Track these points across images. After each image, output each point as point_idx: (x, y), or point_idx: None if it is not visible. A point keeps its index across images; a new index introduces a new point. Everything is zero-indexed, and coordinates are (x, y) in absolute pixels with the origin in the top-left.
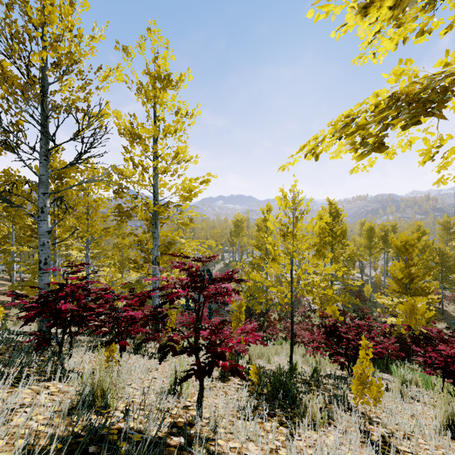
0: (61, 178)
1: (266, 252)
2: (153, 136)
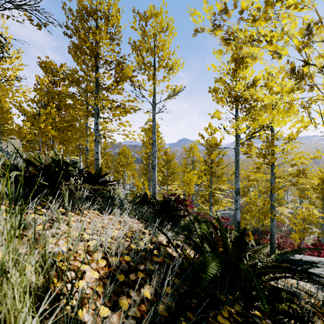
0: (170, 161)
1: None
2: (211, 164)
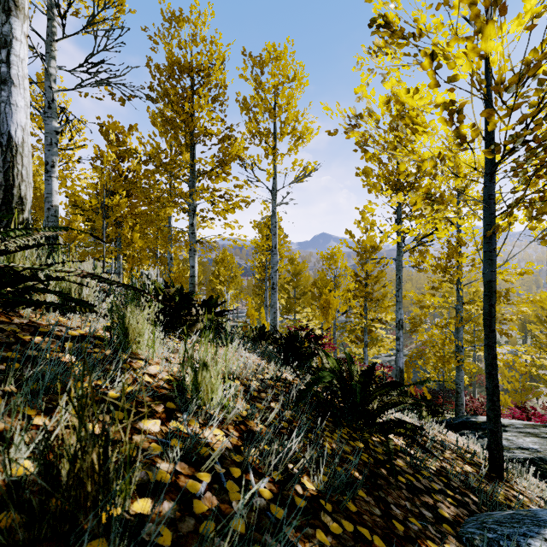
0: (299, 274)
1: (473, 334)
2: (365, 280)
